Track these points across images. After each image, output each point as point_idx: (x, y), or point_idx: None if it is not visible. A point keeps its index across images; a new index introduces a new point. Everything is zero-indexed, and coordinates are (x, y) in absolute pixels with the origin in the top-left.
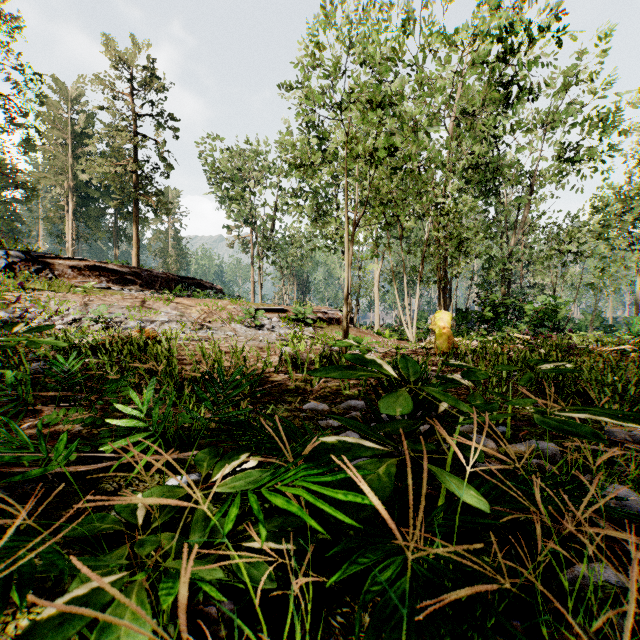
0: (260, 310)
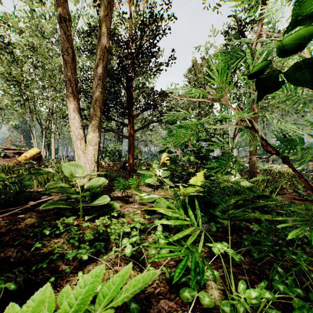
0: None
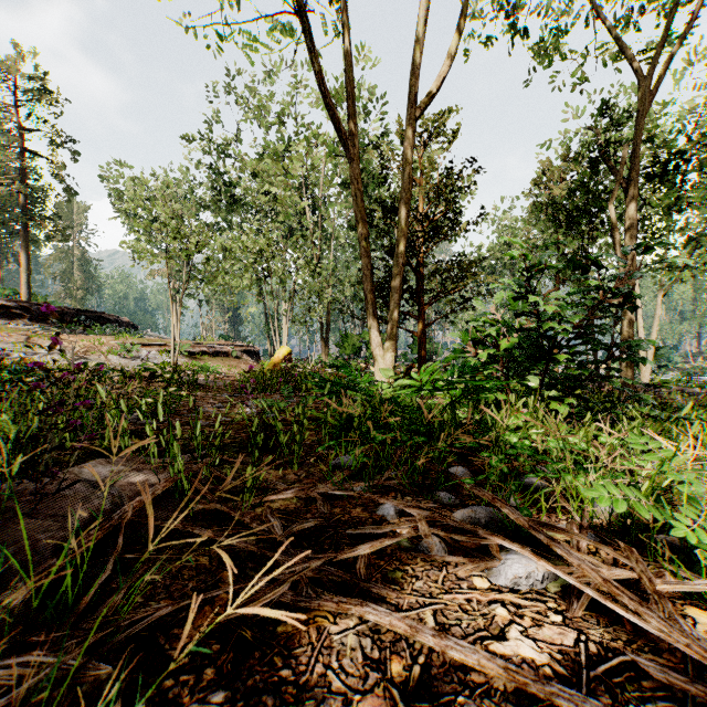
0: (137, 345)
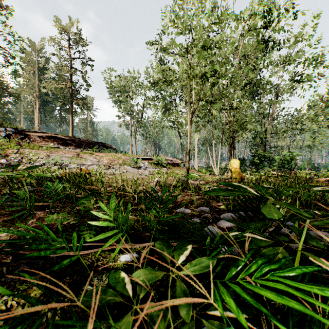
0: (139, 159)
